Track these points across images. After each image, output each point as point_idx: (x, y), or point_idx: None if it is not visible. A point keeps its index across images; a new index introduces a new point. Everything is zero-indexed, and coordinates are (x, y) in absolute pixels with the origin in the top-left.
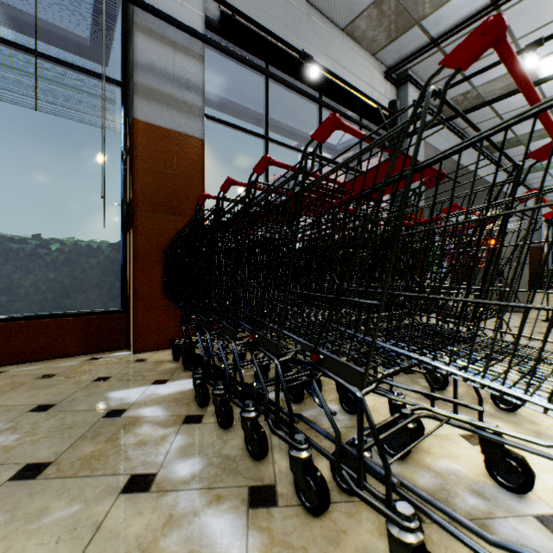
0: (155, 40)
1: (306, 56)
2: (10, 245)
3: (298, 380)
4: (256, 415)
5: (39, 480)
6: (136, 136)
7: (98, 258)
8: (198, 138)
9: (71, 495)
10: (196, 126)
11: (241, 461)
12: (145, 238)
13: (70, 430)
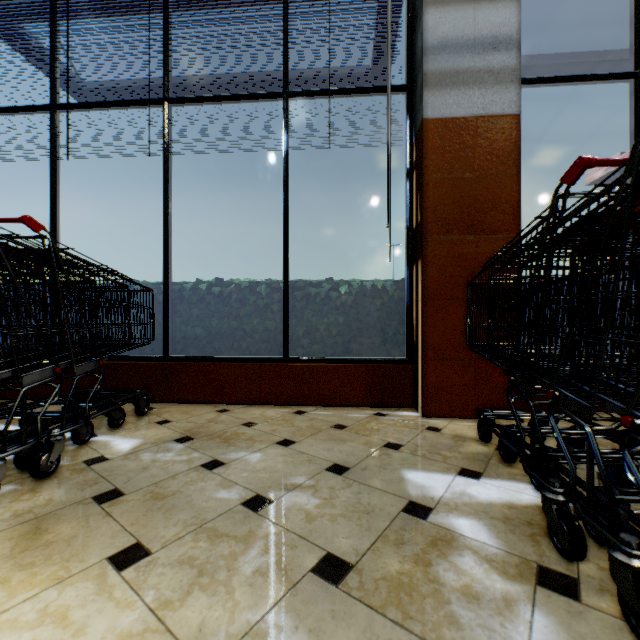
0: (448, 5)
1: None
2: (310, 289)
3: None
4: None
5: (341, 592)
6: (425, 141)
7: (381, 299)
8: (510, 115)
9: None
10: (507, 98)
11: None
12: (436, 269)
13: (367, 517)
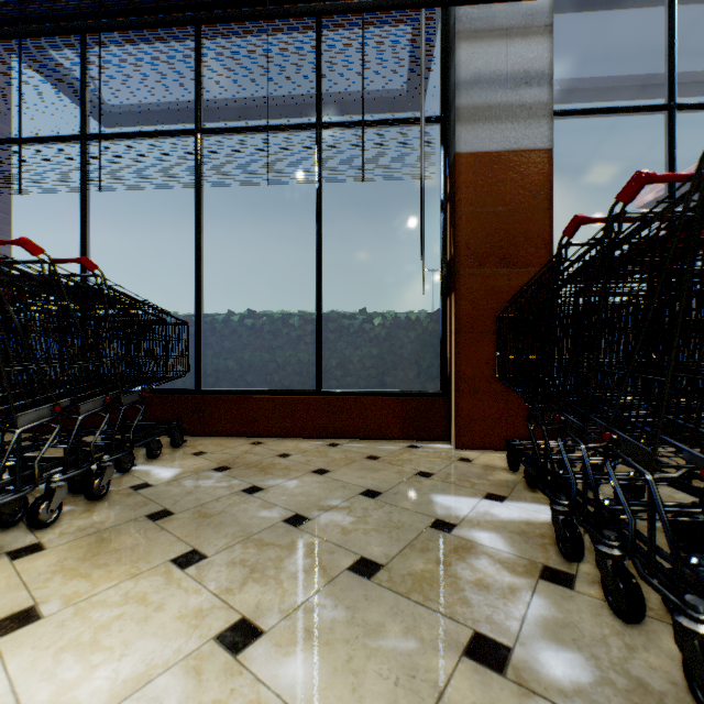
0: (481, 40)
1: None
2: (343, 322)
3: None
4: None
5: (372, 583)
6: (457, 175)
7: (415, 331)
8: (542, 150)
9: (405, 622)
10: (539, 133)
11: None
12: (469, 302)
13: (397, 531)
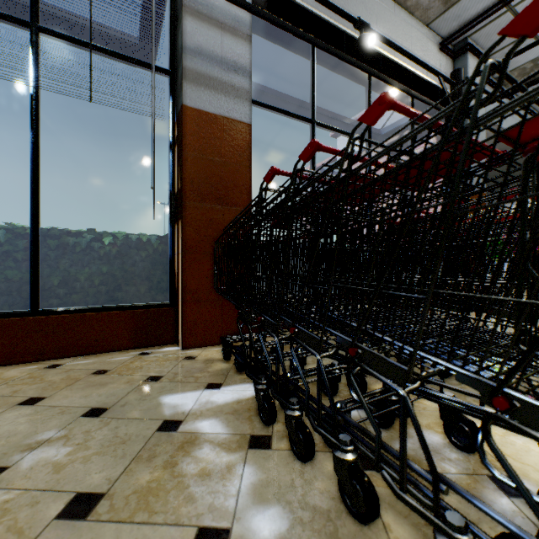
0: (203, 22)
1: (362, 24)
2: (68, 239)
3: (387, 400)
4: (356, 457)
5: (89, 523)
6: (184, 123)
7: (147, 251)
8: (245, 123)
9: None
10: (243, 110)
11: (339, 521)
12: (193, 229)
13: (123, 446)
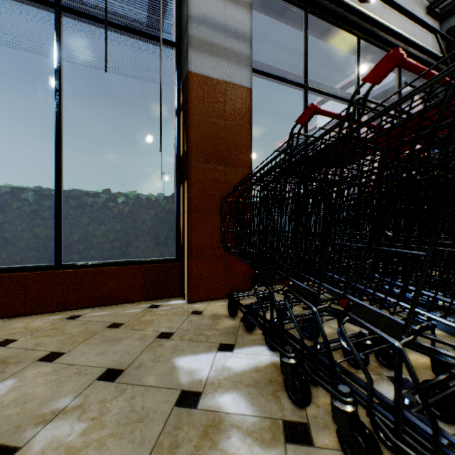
0: None
1: None
2: (86, 199)
3: None
4: None
5: None
6: (190, 88)
7: (155, 210)
8: (246, 87)
9: None
10: (244, 75)
11: None
12: (198, 188)
13: (141, 426)
